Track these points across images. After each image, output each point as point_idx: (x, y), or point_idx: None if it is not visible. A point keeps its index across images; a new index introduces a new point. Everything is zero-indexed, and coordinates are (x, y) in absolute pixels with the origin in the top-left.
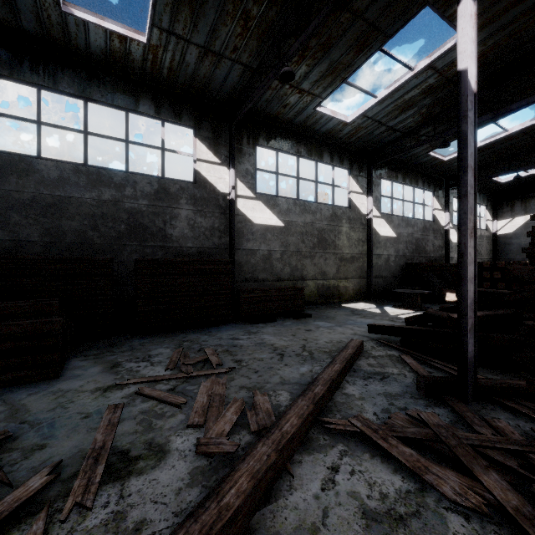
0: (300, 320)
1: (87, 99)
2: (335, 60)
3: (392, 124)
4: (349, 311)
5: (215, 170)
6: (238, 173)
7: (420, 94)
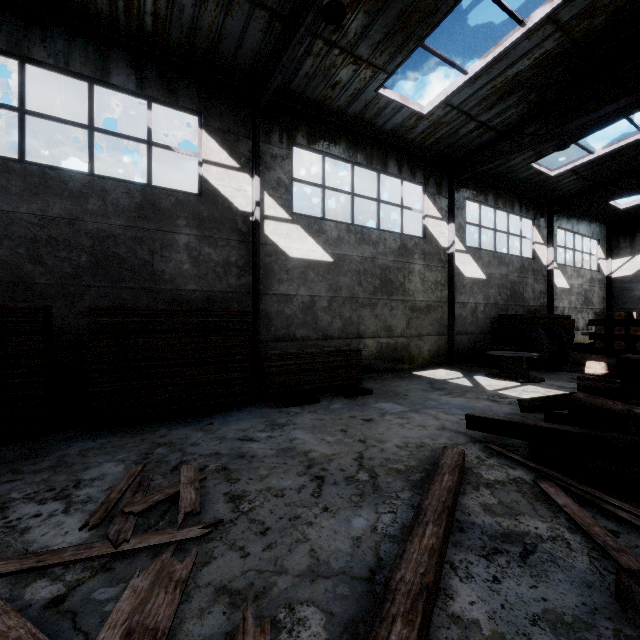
0: (355, 400)
1: (24, 58)
2: (409, 4)
3: (485, 119)
4: (427, 383)
5: (231, 177)
6: (266, 184)
7: (530, 67)
